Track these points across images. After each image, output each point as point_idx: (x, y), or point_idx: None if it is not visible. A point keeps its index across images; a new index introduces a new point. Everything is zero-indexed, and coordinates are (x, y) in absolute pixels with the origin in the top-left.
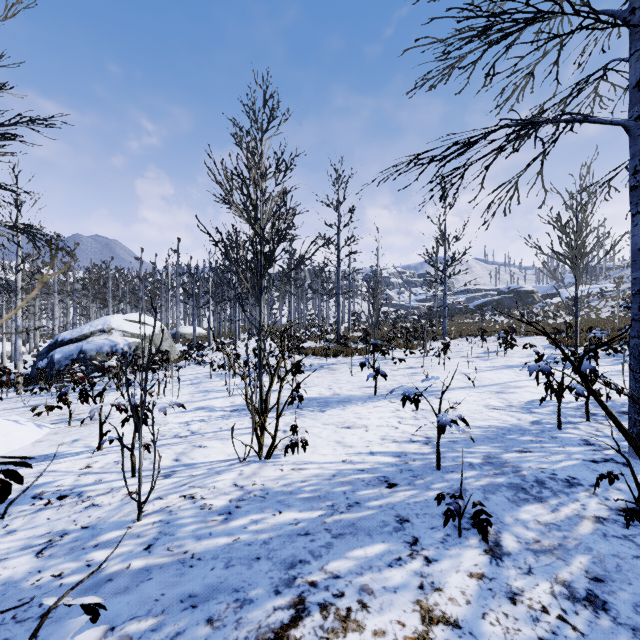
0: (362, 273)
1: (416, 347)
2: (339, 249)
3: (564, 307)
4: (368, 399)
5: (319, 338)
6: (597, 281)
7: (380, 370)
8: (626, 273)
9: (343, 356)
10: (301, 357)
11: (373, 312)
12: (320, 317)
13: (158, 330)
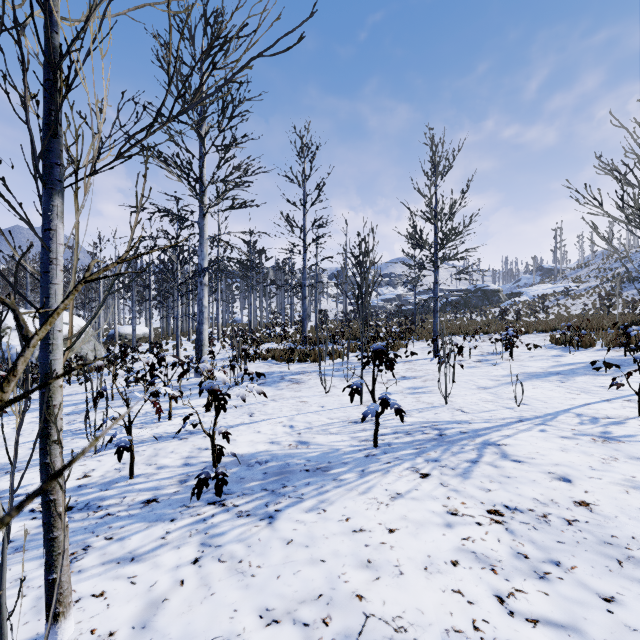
0: (332, 262)
1: (397, 348)
2: (305, 233)
3: (532, 305)
4: (367, 461)
5: (281, 338)
6: (555, 281)
7: (388, 400)
8: (582, 273)
9: (310, 361)
10: (257, 362)
11: (360, 297)
12: (283, 315)
13: (77, 329)
